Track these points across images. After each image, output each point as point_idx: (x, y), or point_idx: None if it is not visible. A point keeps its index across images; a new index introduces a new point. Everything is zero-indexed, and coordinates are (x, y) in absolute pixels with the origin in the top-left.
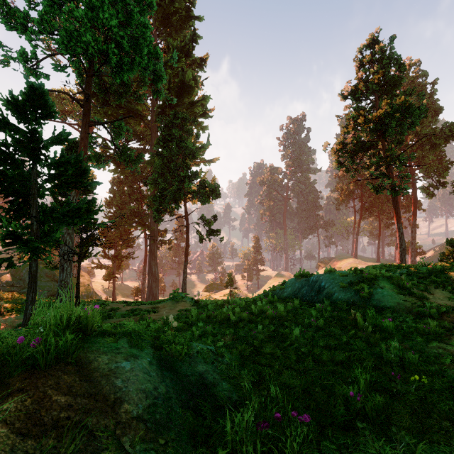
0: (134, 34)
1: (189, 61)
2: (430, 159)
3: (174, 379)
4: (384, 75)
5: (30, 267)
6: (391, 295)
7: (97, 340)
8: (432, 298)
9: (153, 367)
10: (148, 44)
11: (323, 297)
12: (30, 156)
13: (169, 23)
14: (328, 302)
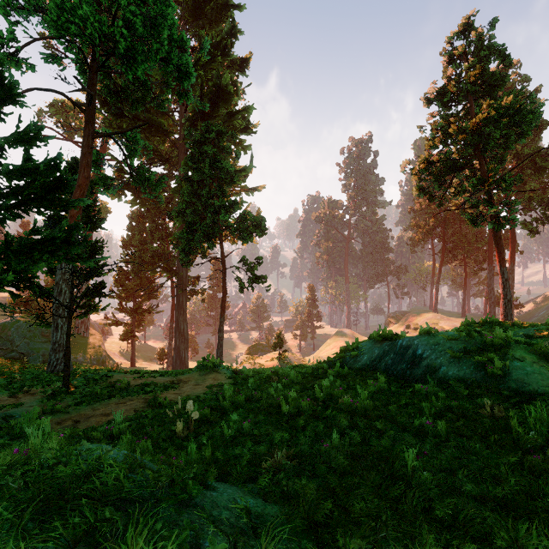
0: (151, 12)
1: (226, 61)
2: (532, 188)
3: None
4: (482, 71)
5: None
6: (539, 372)
7: None
8: None
9: None
10: (171, 28)
11: (422, 372)
12: None
13: (202, 13)
14: (433, 382)
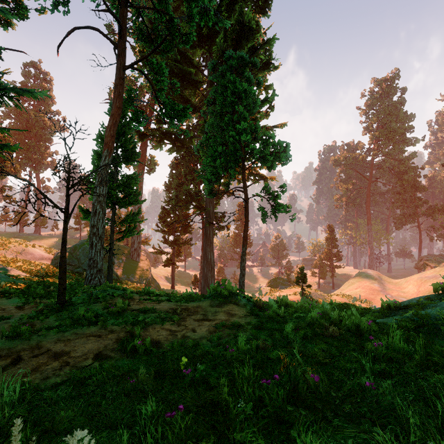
0: None
1: (248, 3)
2: None
3: None
4: None
5: None
6: None
7: None
8: None
9: None
10: None
11: None
12: None
13: None
14: None
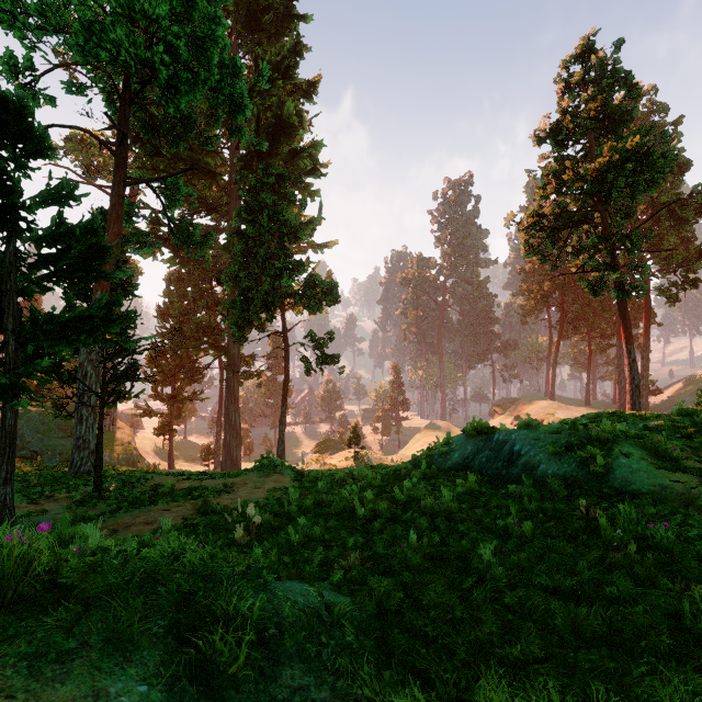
0: (197, 32)
1: (289, 86)
2: (671, 244)
3: None
4: (604, 104)
5: (2, 418)
6: (646, 470)
7: (20, 624)
8: None
9: None
10: (221, 50)
11: (519, 471)
12: None
13: (258, 25)
14: (529, 481)
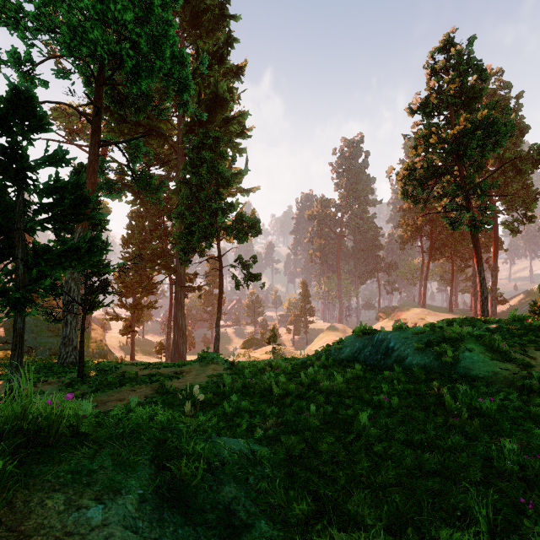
0: (154, 32)
1: (223, 69)
2: (514, 189)
3: (182, 524)
4: (461, 84)
5: (14, 323)
6: (483, 361)
7: (61, 455)
8: (535, 364)
9: (146, 508)
10: (172, 45)
11: (393, 362)
12: (13, 180)
13: (199, 23)
14: (399, 369)
